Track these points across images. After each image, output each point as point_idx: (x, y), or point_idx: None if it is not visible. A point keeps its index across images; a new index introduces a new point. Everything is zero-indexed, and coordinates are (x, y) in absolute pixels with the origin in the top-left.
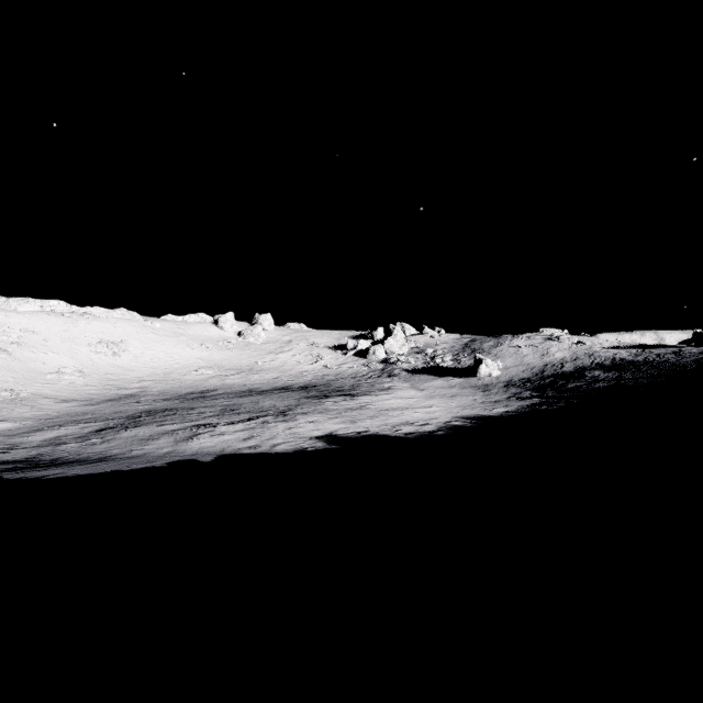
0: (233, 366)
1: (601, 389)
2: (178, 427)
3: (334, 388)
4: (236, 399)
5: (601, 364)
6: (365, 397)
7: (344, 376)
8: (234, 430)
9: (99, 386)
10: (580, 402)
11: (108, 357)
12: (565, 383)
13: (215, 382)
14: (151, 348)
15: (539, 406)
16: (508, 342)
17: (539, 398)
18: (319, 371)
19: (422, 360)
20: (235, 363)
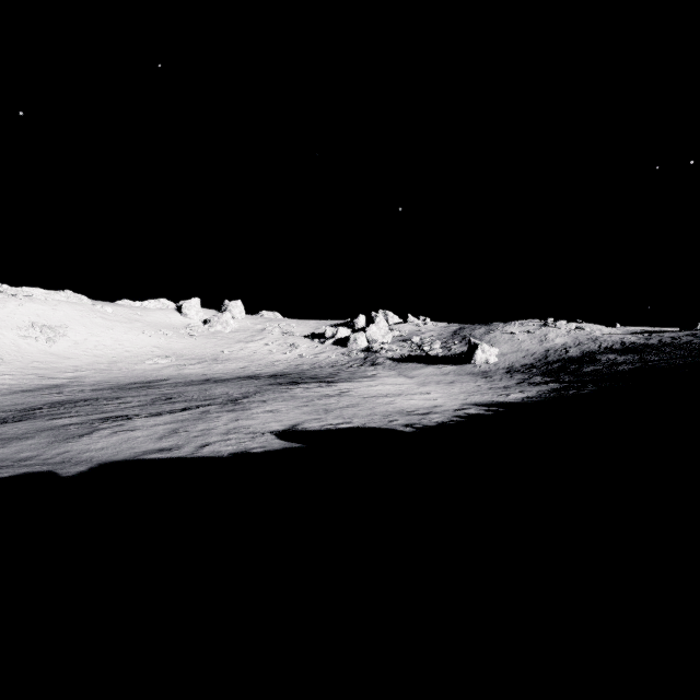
0: (195, 355)
1: (629, 371)
2: (75, 421)
3: (308, 375)
4: (183, 387)
5: (610, 348)
6: (345, 383)
7: (321, 365)
8: (154, 423)
9: (19, 375)
10: (615, 385)
11: (39, 343)
12: (579, 368)
13: (170, 372)
14: (96, 334)
15: (565, 391)
16: (500, 328)
17: (557, 382)
18: (293, 361)
19: (408, 348)
20: (198, 351)
